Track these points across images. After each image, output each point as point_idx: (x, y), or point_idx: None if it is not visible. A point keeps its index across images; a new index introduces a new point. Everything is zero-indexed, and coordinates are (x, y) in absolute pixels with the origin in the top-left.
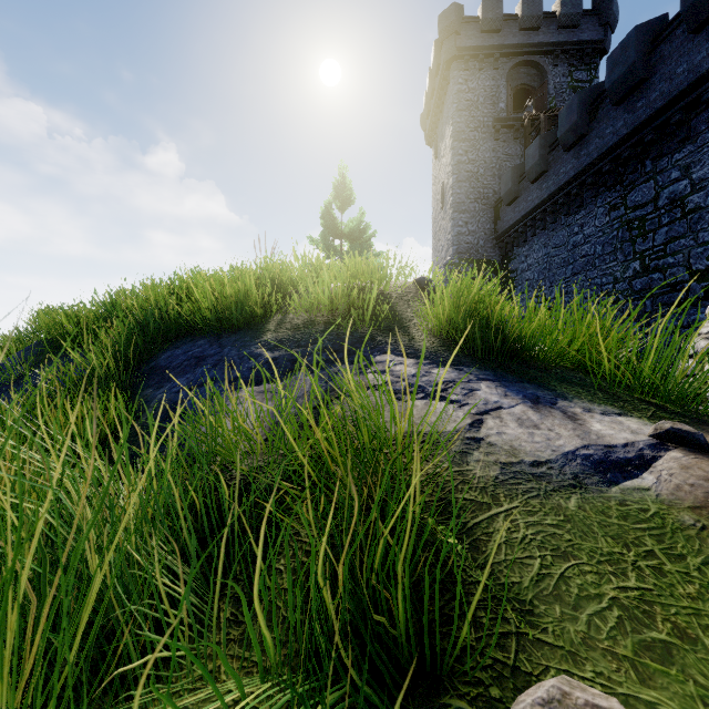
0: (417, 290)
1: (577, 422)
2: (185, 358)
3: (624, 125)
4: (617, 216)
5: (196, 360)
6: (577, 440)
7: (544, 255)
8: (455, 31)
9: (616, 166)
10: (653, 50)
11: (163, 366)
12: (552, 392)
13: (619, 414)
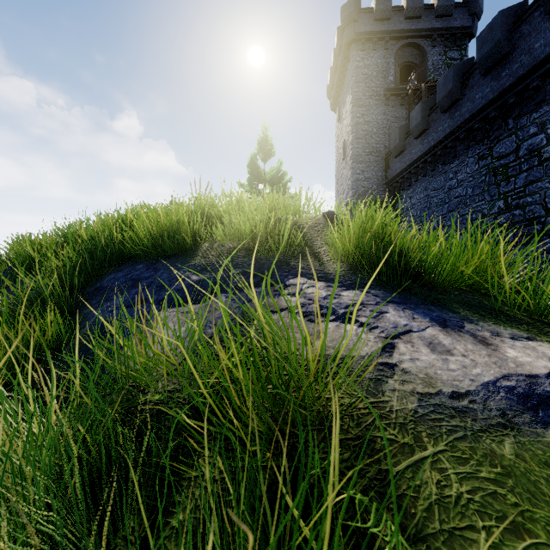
0: (325, 222)
1: (490, 347)
2: (124, 280)
3: (491, 91)
4: (485, 164)
5: (133, 282)
6: (495, 368)
7: (425, 196)
8: (354, 19)
9: (484, 124)
10: (515, 30)
11: (105, 287)
12: (456, 315)
13: (529, 338)
